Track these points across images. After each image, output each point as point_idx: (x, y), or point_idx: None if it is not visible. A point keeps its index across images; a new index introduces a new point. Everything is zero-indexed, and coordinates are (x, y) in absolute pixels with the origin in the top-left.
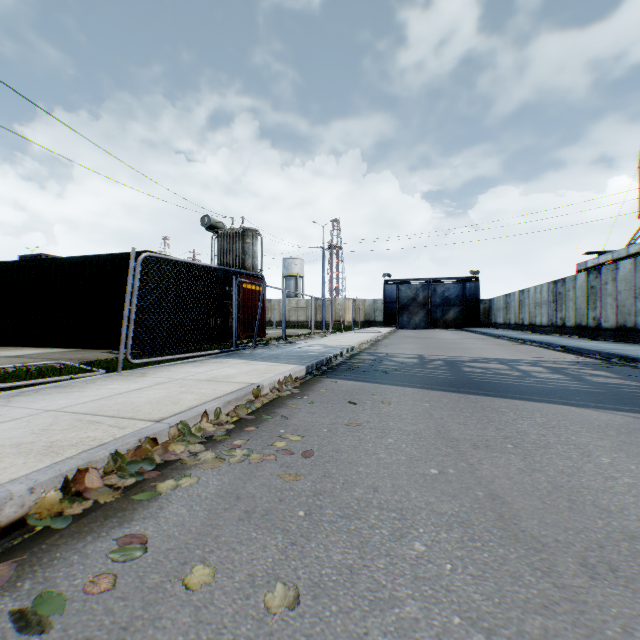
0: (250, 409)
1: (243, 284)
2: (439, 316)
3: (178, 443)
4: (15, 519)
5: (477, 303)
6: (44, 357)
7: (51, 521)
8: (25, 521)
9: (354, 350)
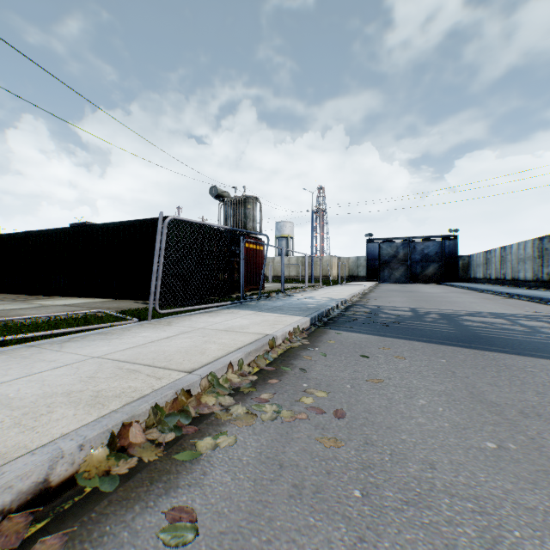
0: (268, 360)
1: (246, 244)
2: (418, 271)
3: (209, 394)
4: (65, 477)
5: (456, 259)
6: (88, 306)
7: (99, 481)
8: (74, 479)
9: (347, 302)
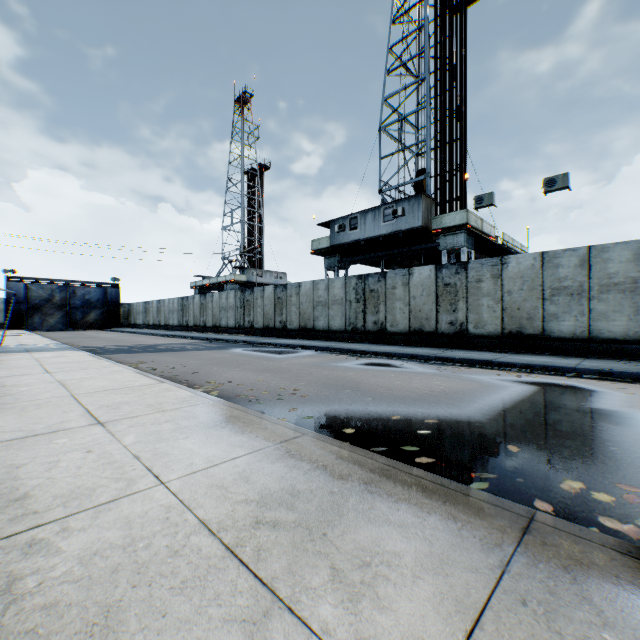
0: None
1: None
2: (80, 318)
3: None
4: None
5: (119, 307)
6: None
7: None
8: None
9: None
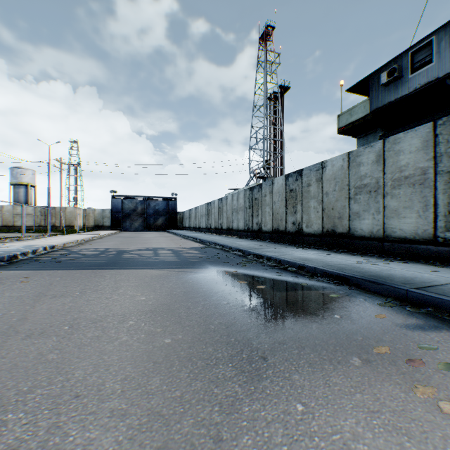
0: None
1: None
2: (152, 222)
3: None
4: None
5: (176, 214)
6: None
7: None
8: None
9: (56, 248)
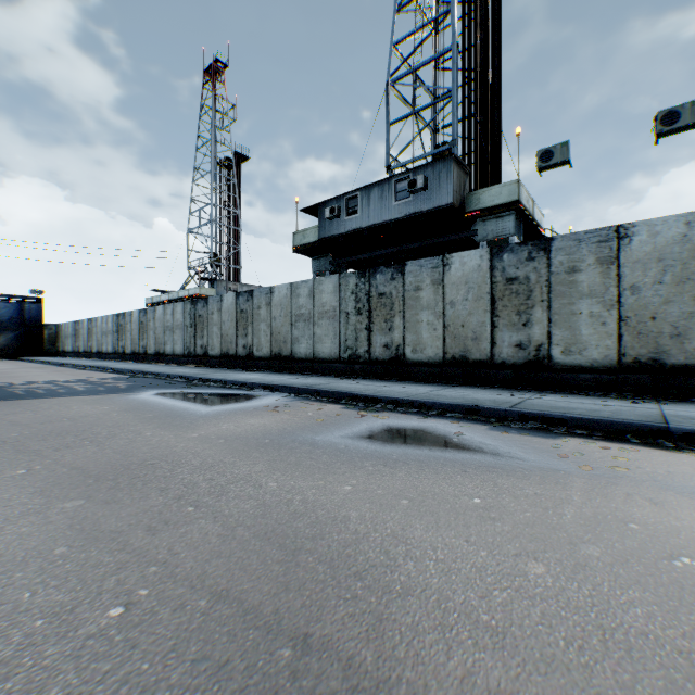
0: None
1: None
2: None
3: None
4: None
5: (42, 328)
6: None
7: None
8: None
9: None
